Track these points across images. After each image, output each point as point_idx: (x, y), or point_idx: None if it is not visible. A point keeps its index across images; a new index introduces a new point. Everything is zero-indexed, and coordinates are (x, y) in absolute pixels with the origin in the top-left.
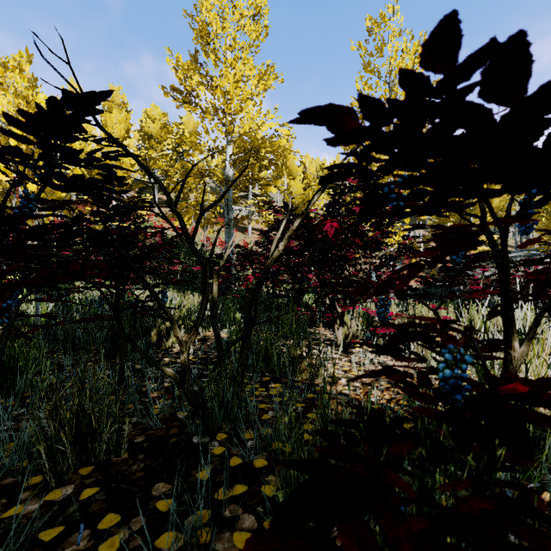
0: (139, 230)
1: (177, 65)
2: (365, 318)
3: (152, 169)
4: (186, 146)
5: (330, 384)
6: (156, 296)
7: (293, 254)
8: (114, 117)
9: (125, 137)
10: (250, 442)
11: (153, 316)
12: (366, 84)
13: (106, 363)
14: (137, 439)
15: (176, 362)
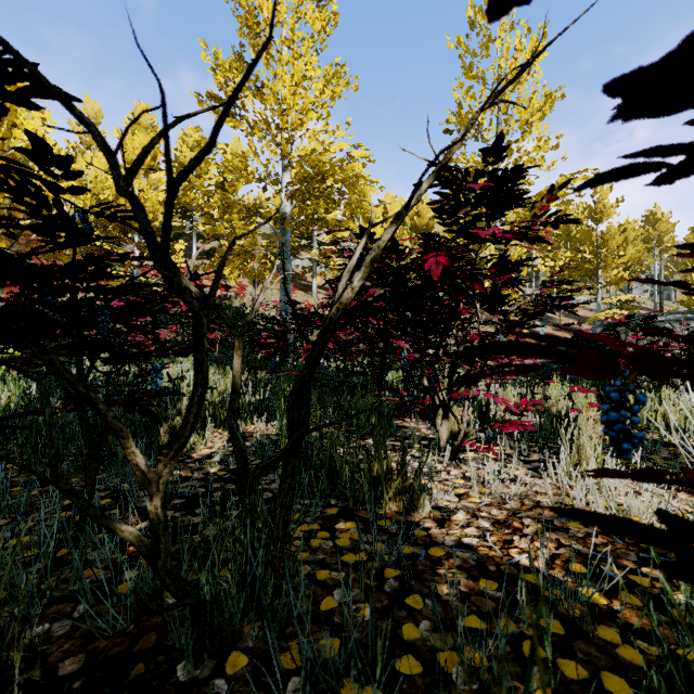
0: (104, 258)
1: (217, 65)
2: (477, 405)
3: (190, 210)
4: (228, 174)
5: (438, 523)
6: (70, 378)
7: (372, 314)
8: (136, 139)
9: (151, 165)
10: (292, 680)
11: (131, 410)
12: (467, 93)
13: (81, 480)
14: (65, 667)
15: (192, 477)
